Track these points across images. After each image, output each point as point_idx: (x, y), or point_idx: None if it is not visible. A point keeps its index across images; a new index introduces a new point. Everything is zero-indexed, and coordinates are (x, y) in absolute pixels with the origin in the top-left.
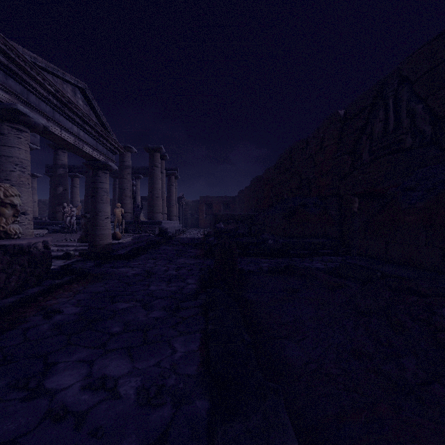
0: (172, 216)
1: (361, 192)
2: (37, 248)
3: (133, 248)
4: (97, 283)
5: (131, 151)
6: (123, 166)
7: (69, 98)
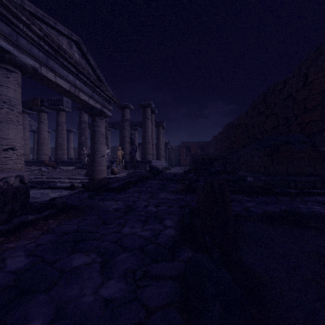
0: (160, 157)
1: None
2: (9, 183)
3: (125, 182)
4: (75, 219)
5: (130, 108)
6: (124, 119)
7: (59, 44)
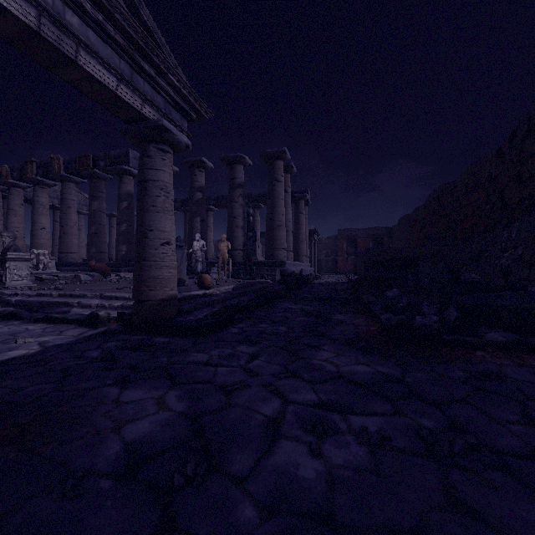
0: (301, 256)
1: None
2: None
3: (224, 307)
4: None
5: (244, 163)
6: (233, 185)
7: None
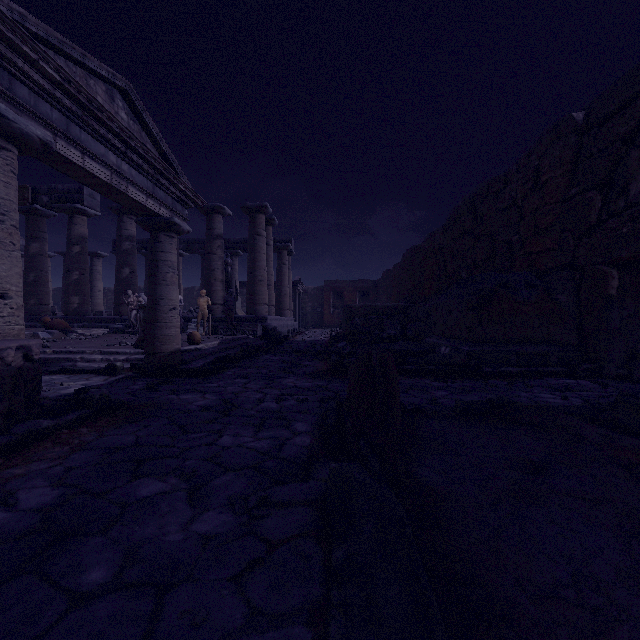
0: (284, 310)
1: (628, 257)
2: (4, 360)
3: (216, 358)
4: (129, 425)
5: (223, 213)
6: (211, 236)
7: (91, 96)
